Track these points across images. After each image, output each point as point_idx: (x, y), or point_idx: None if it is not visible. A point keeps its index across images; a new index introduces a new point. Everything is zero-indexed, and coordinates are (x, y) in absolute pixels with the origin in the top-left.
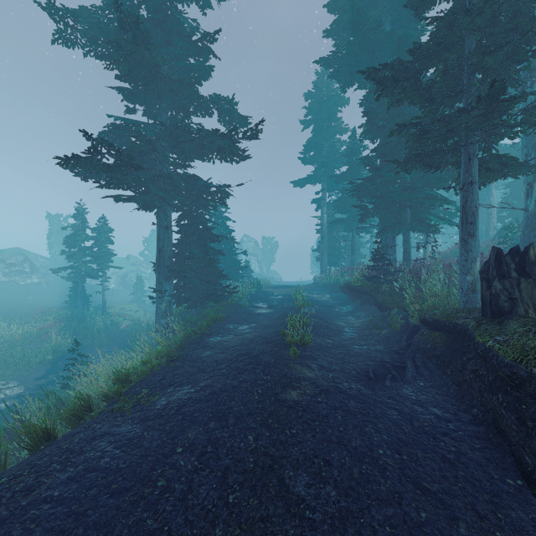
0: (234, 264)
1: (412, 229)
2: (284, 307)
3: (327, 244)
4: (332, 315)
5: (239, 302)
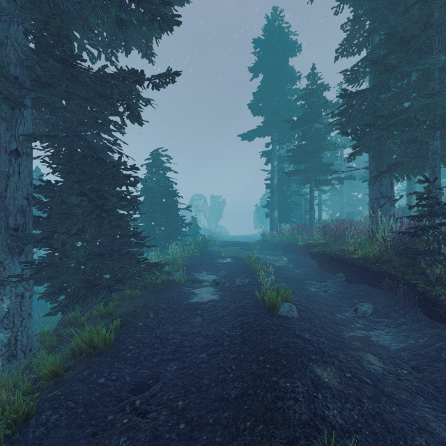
0: (177, 220)
1: None
2: (236, 288)
3: (277, 199)
4: (319, 309)
5: (171, 275)
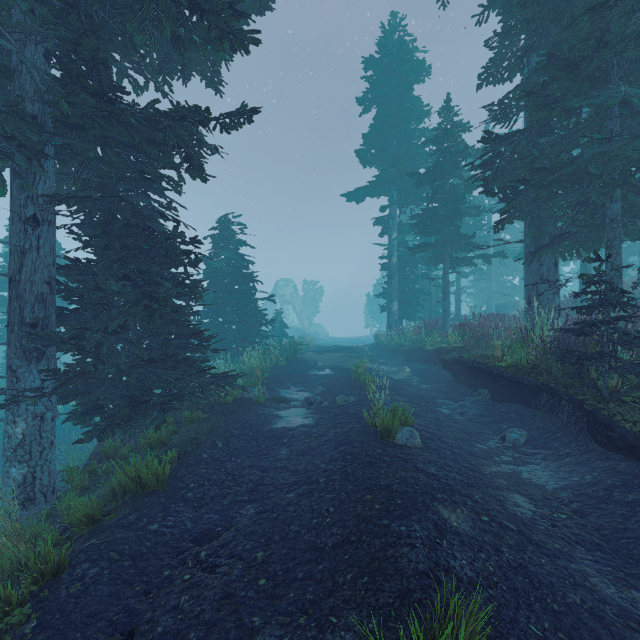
0: (254, 316)
1: None
2: (337, 408)
3: (397, 285)
4: (452, 437)
5: (247, 392)
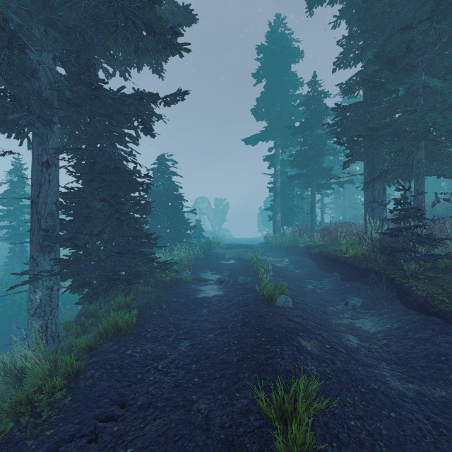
0: (182, 223)
1: (436, 172)
2: (239, 285)
3: (280, 202)
4: (313, 303)
5: (179, 275)
